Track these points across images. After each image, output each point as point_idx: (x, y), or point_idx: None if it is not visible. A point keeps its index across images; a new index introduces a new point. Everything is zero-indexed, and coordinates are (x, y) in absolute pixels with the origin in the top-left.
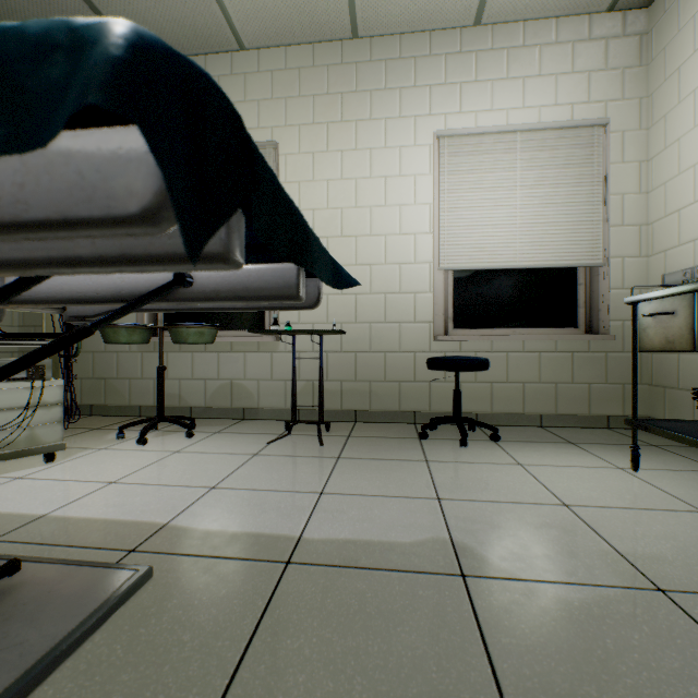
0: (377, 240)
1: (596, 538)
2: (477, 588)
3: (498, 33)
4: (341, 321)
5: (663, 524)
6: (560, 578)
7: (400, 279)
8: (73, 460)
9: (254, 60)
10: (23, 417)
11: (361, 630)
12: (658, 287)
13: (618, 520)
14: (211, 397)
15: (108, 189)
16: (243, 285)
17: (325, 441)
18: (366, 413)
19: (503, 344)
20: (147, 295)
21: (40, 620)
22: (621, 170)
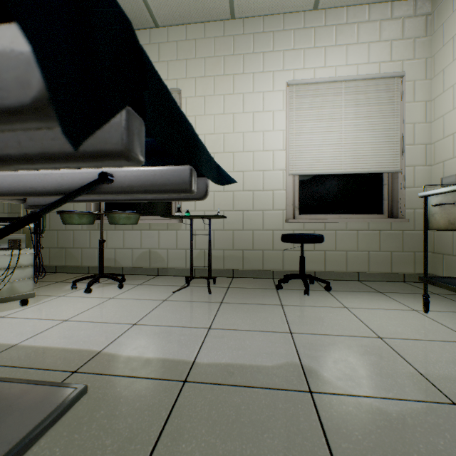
0: (248, 155)
1: (403, 362)
2: (321, 402)
3: (329, 15)
4: (223, 209)
5: (450, 352)
6: (380, 394)
7: (263, 181)
8: (40, 304)
9: (165, 34)
10: (5, 275)
11: (237, 437)
12: (438, 186)
13: (418, 349)
14: (136, 260)
15: (1, 81)
16: (150, 181)
17: (212, 290)
18: (240, 271)
19: (332, 224)
20: (80, 189)
21: (1, 428)
22: (412, 107)
